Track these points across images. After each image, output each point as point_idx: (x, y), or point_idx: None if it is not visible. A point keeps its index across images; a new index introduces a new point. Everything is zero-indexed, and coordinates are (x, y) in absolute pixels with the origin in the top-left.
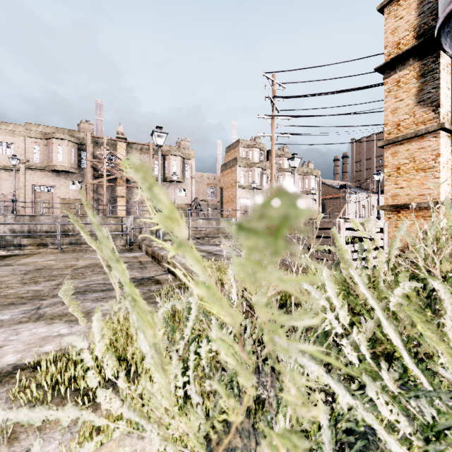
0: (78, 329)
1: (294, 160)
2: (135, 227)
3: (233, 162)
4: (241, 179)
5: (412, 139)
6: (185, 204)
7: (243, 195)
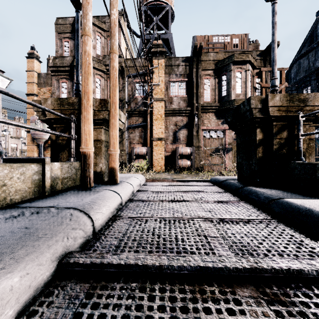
0: None
1: (6, 131)
2: None
3: None
4: None
5: (31, 146)
6: None
7: None
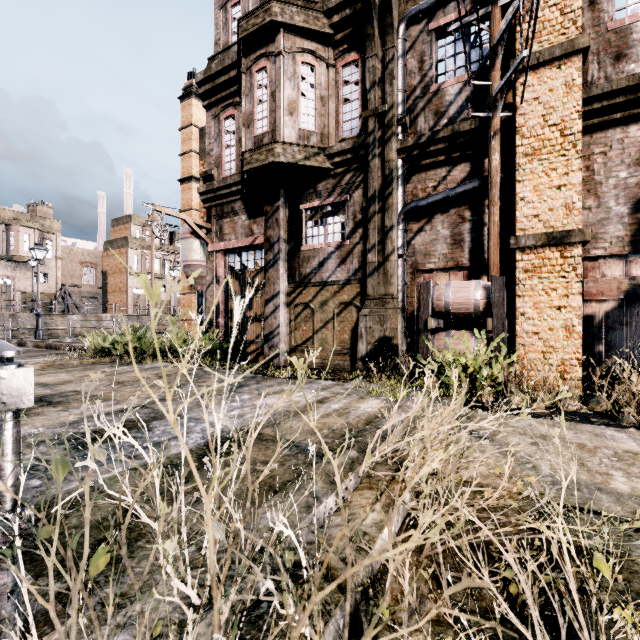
0: (52, 358)
1: (175, 270)
2: (13, 328)
3: (123, 241)
4: (134, 265)
5: (187, 295)
6: (45, 293)
7: (137, 284)
